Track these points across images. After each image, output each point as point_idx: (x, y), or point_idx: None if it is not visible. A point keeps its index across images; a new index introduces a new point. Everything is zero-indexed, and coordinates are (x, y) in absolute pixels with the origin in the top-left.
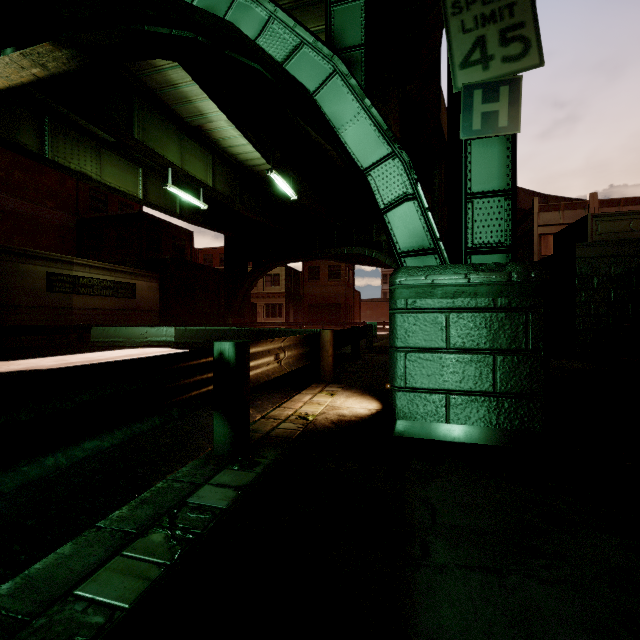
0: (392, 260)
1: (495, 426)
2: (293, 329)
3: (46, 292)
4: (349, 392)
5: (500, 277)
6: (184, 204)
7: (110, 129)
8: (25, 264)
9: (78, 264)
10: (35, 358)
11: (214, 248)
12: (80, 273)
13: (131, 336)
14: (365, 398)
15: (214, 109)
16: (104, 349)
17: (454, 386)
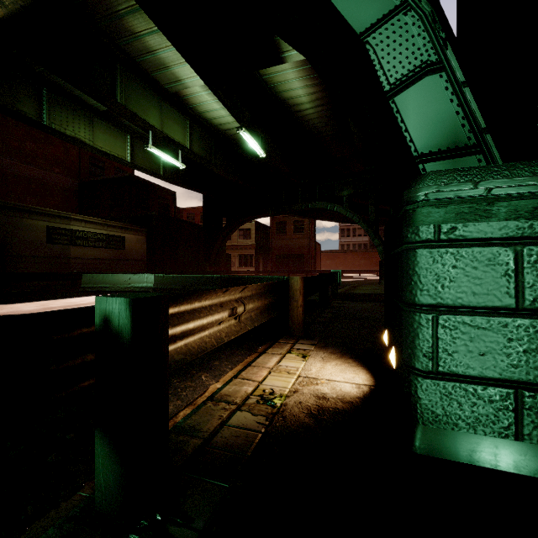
0: (352, 213)
1: None
2: (261, 276)
3: (47, 244)
4: (324, 352)
5: None
6: (167, 167)
7: (94, 93)
8: (28, 219)
9: (75, 219)
10: (23, 302)
11: (195, 207)
12: (77, 227)
13: (116, 282)
14: (347, 363)
15: (189, 75)
16: (91, 294)
17: (533, 376)
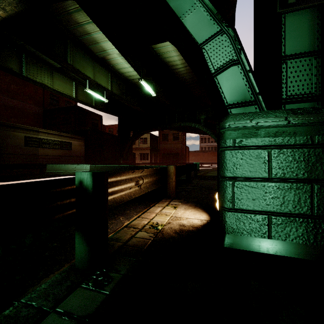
0: (207, 129)
1: (313, 243)
2: (153, 166)
3: (24, 146)
4: (186, 205)
5: (317, 118)
6: (97, 101)
7: (54, 58)
8: (13, 132)
9: (41, 132)
10: (12, 181)
11: (114, 125)
12: (42, 137)
13: (67, 169)
14: (197, 210)
15: (111, 47)
16: (52, 176)
17: (275, 209)
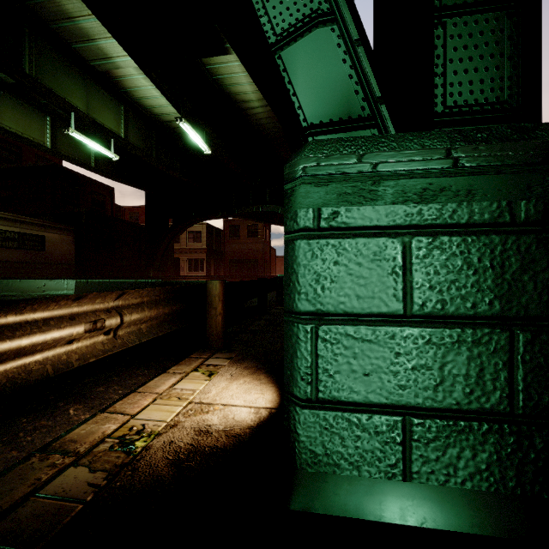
0: None
1: (514, 490)
2: (200, 281)
3: None
4: (238, 368)
5: (526, 153)
6: (100, 158)
7: None
8: None
9: None
10: None
11: (140, 206)
12: None
13: (26, 289)
14: (257, 380)
15: (120, 53)
16: None
17: (422, 398)
